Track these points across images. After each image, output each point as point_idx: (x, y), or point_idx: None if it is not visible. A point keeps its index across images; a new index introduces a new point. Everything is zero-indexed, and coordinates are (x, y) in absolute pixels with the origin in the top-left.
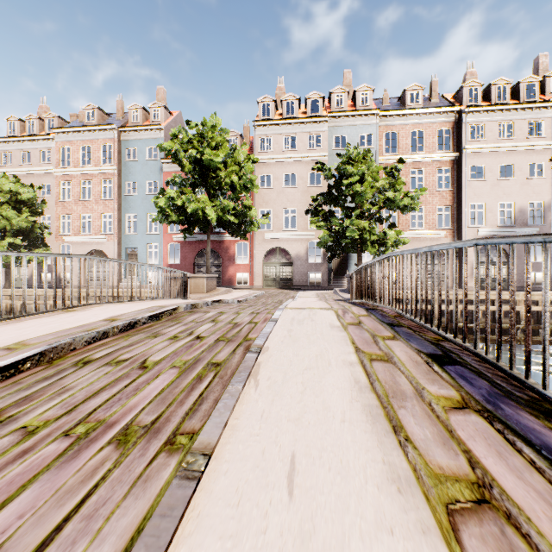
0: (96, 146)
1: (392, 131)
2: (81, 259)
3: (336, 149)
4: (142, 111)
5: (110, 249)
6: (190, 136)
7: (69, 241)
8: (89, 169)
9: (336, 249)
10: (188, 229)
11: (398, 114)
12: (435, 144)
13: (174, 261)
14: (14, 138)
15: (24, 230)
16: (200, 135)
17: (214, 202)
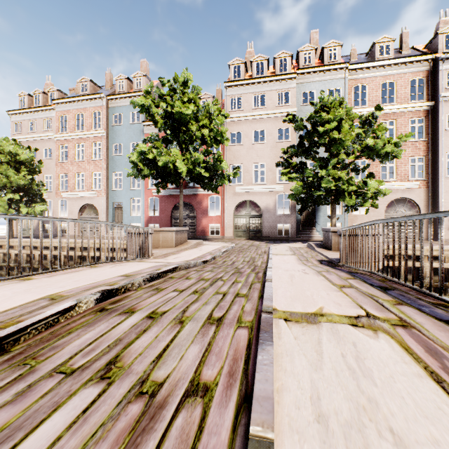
0: (88, 113)
1: (362, 84)
2: (76, 212)
3: (305, 105)
4: (127, 81)
5: (100, 203)
6: (162, 93)
7: (66, 197)
8: (82, 134)
9: (307, 201)
10: (161, 183)
11: (367, 66)
12: (408, 94)
13: (154, 214)
14: (23, 110)
15: (24, 187)
16: (172, 91)
17: (185, 155)
